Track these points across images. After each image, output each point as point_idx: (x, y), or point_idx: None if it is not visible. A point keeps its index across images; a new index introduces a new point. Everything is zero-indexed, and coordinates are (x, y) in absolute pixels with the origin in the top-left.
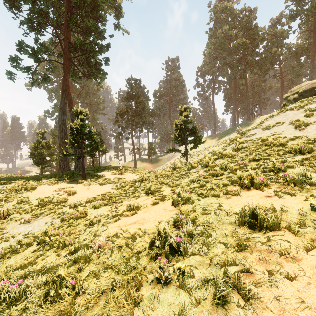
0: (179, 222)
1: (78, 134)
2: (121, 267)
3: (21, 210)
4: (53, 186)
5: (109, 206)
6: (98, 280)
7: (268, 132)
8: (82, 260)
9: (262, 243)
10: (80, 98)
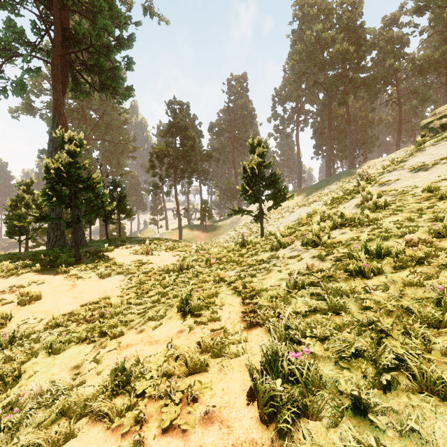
0: None
1: (64, 180)
2: None
3: None
4: (5, 280)
5: (88, 346)
6: None
7: (429, 175)
8: None
9: None
10: (97, 134)
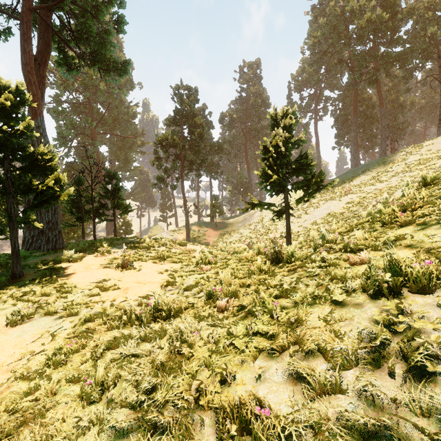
0: None
1: None
2: None
3: None
4: None
5: None
6: None
7: None
8: None
9: None
10: (104, 128)
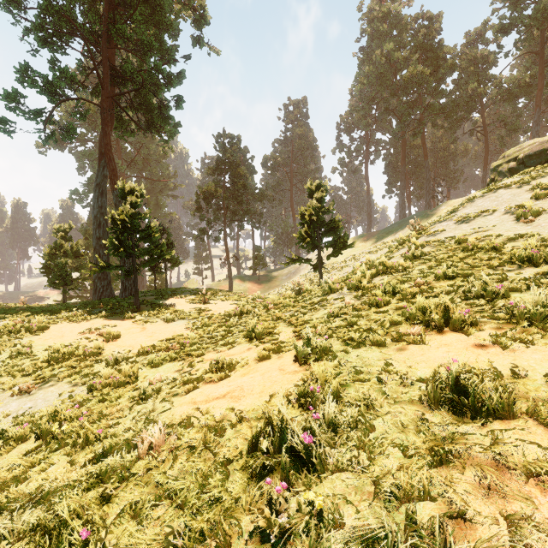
0: (310, 398)
1: (126, 231)
2: (189, 497)
3: (16, 369)
4: (79, 324)
5: (180, 362)
6: (139, 526)
7: (468, 227)
8: (114, 477)
9: (482, 446)
10: (133, 170)
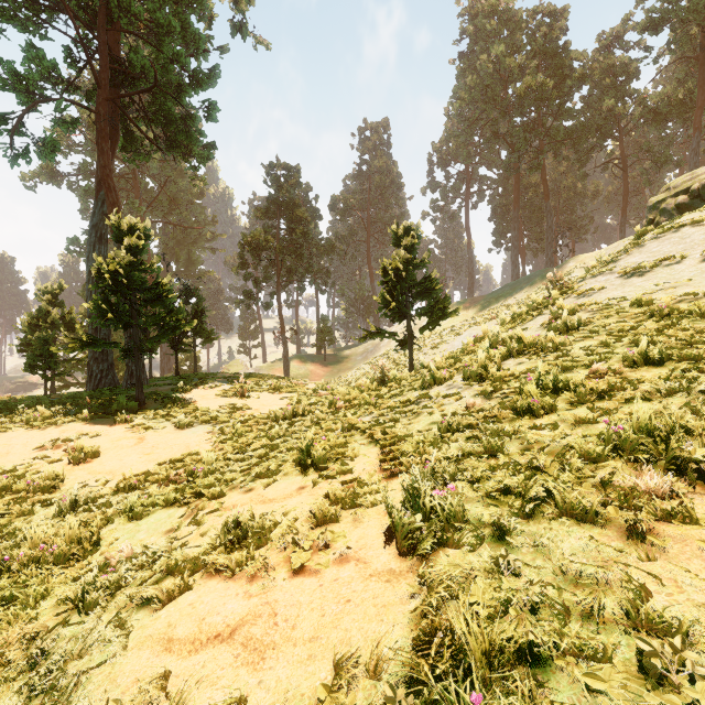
0: None
1: (122, 288)
2: None
3: None
4: (42, 432)
5: (180, 510)
6: None
7: (644, 282)
8: None
9: None
10: (156, 213)
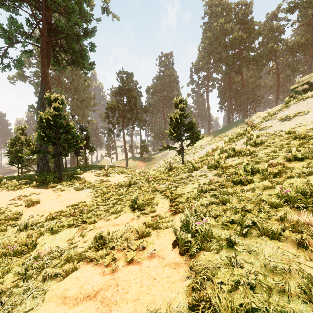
0: None
1: (51, 126)
2: None
3: None
4: (14, 192)
5: (75, 229)
6: None
7: (290, 123)
8: None
9: None
10: (69, 94)
